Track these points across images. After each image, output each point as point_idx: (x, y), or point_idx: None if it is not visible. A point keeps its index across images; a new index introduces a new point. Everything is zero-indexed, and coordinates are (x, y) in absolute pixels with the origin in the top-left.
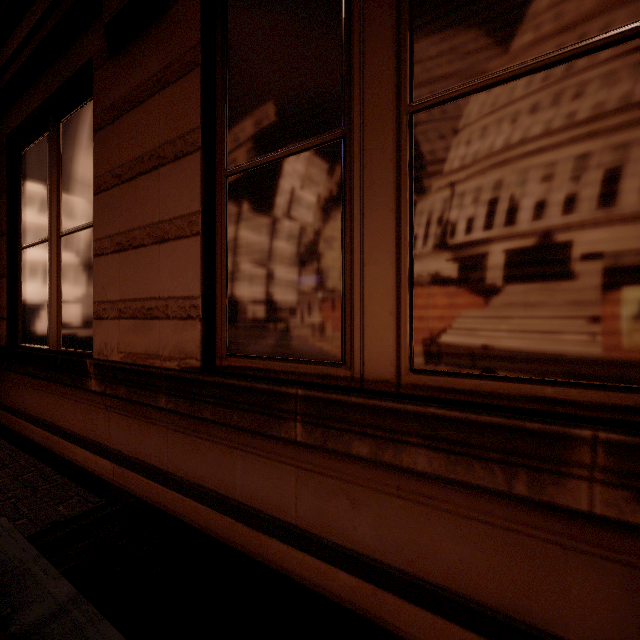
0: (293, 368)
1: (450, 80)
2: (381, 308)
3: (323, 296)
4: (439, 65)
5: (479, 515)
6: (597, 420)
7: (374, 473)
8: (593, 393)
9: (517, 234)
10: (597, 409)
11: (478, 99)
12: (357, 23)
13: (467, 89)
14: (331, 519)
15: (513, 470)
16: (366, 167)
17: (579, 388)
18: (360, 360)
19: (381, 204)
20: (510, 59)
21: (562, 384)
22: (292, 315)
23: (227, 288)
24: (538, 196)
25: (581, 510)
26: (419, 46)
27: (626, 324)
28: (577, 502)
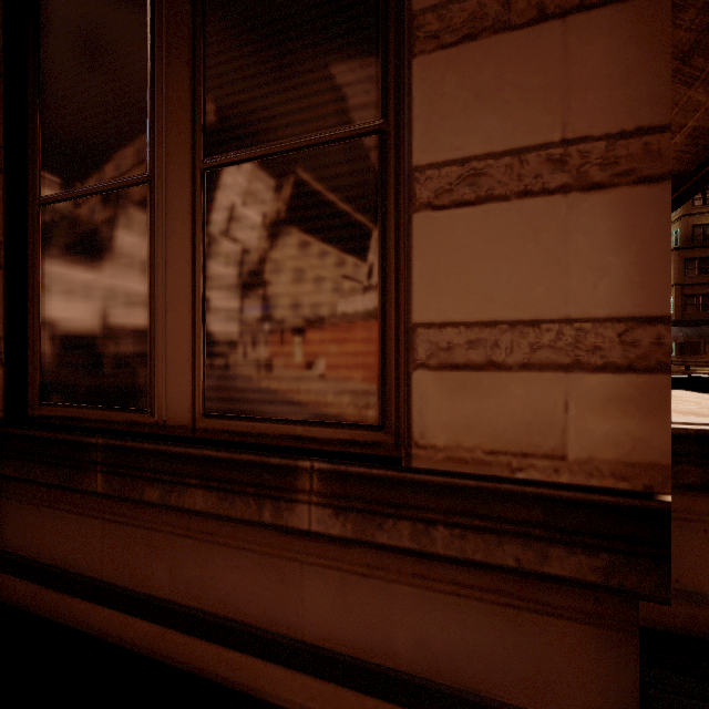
0: (104, 416)
1: (233, 145)
2: (180, 355)
3: (131, 341)
4: (225, 129)
5: (247, 545)
6: (324, 453)
7: (169, 517)
8: (326, 430)
9: (279, 292)
10: (329, 443)
11: (253, 167)
12: (161, 71)
13: (245, 156)
14: (133, 568)
15: (262, 501)
16: (168, 215)
17: (318, 426)
18: (163, 406)
19: (180, 253)
20: (274, 136)
21: (308, 423)
22: (103, 360)
23: (40, 329)
24: (293, 260)
25: (304, 529)
26: (210, 107)
27: (345, 372)
28: (302, 523)
